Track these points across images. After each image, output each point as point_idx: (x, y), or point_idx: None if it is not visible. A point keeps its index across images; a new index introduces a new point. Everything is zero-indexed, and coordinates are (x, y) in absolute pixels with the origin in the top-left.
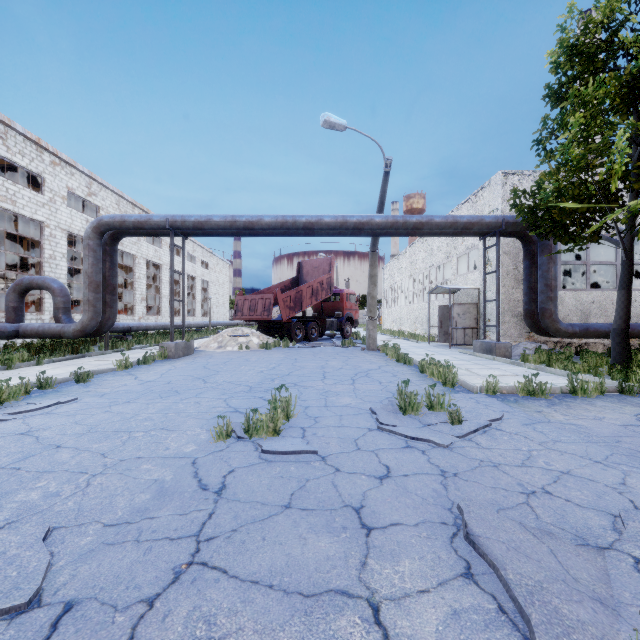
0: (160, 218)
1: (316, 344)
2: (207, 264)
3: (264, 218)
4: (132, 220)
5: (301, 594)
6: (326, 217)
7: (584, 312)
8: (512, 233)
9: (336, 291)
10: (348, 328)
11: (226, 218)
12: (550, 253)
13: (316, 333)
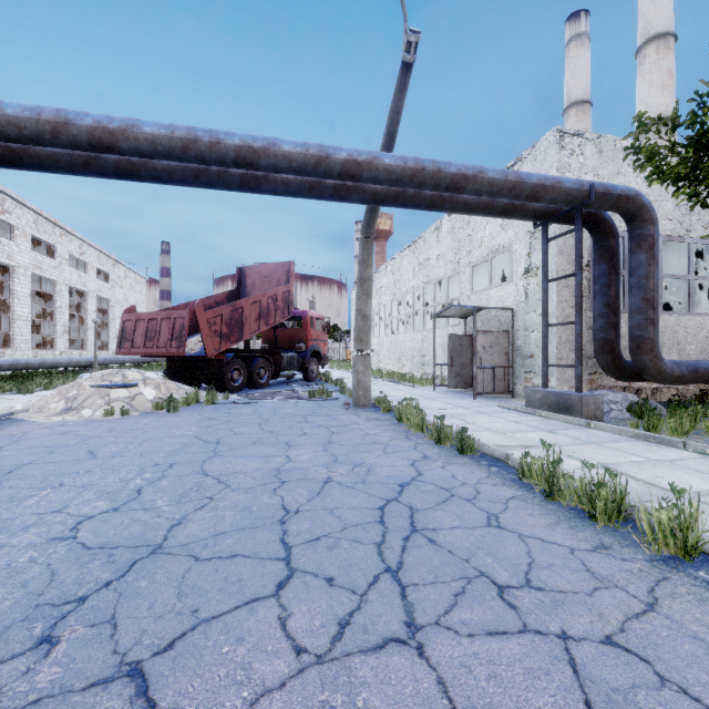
0: None
1: (266, 395)
2: (108, 275)
3: (141, 124)
4: None
5: None
6: (285, 141)
7: None
8: (585, 218)
9: (296, 313)
10: (314, 367)
11: (40, 111)
12: (652, 248)
13: (266, 375)
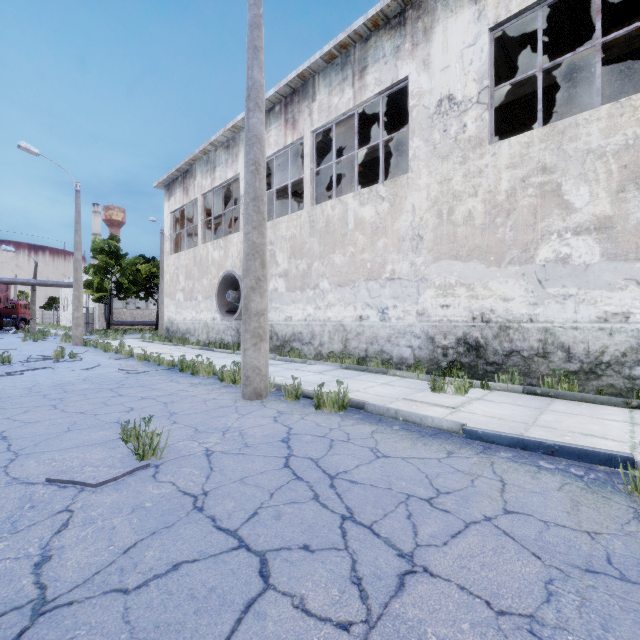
0: None
1: None
2: None
3: None
4: None
5: (4, 340)
6: (5, 279)
7: (134, 317)
8: None
9: (13, 302)
10: (23, 325)
11: None
12: (109, 298)
13: None
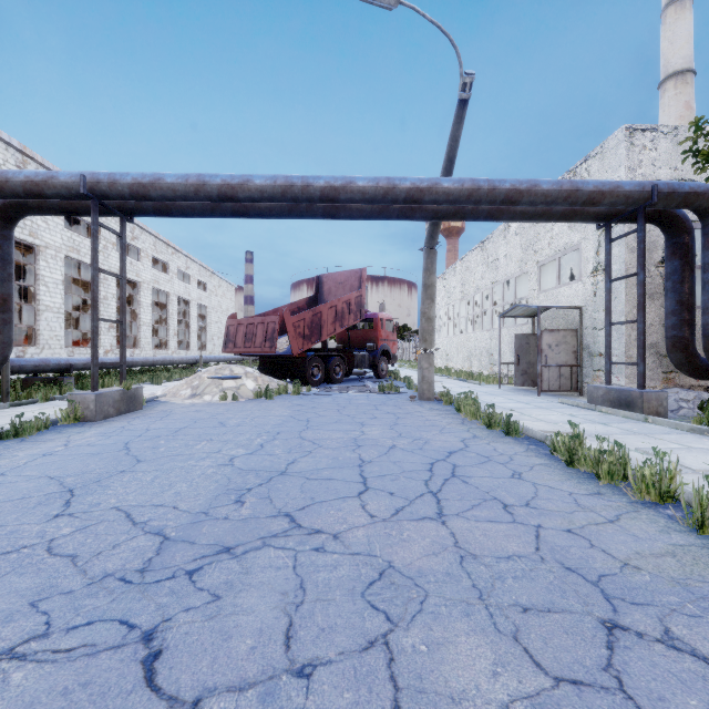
0: (70, 176)
1: (341, 388)
2: (206, 285)
3: (253, 179)
4: (20, 178)
5: None
6: (360, 179)
7: None
8: (653, 216)
9: (368, 315)
10: (383, 365)
11: (187, 178)
12: None
13: (341, 372)
